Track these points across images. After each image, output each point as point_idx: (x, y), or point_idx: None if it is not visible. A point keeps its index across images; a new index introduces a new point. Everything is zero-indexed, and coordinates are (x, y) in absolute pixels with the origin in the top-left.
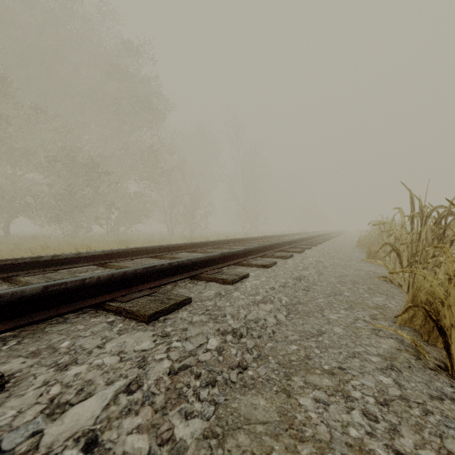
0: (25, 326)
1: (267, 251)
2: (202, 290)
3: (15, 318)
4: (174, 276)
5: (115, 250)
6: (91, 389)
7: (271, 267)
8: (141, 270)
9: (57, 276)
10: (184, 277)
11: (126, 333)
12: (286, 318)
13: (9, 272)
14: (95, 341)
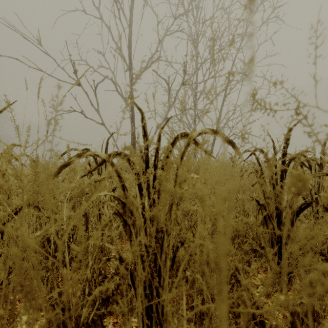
0: None
1: None
2: None
3: None
4: None
5: None
6: None
7: None
8: None
9: None
10: None
11: None
12: None
13: None
14: None
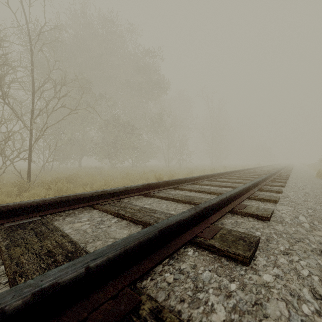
0: (243, 201)
1: (269, 178)
2: (272, 195)
3: (238, 198)
4: (254, 189)
5: (197, 176)
6: (296, 214)
7: (285, 187)
8: (251, 185)
9: (194, 187)
10: (257, 189)
11: (277, 205)
12: (321, 208)
13: (174, 185)
14: (270, 206)
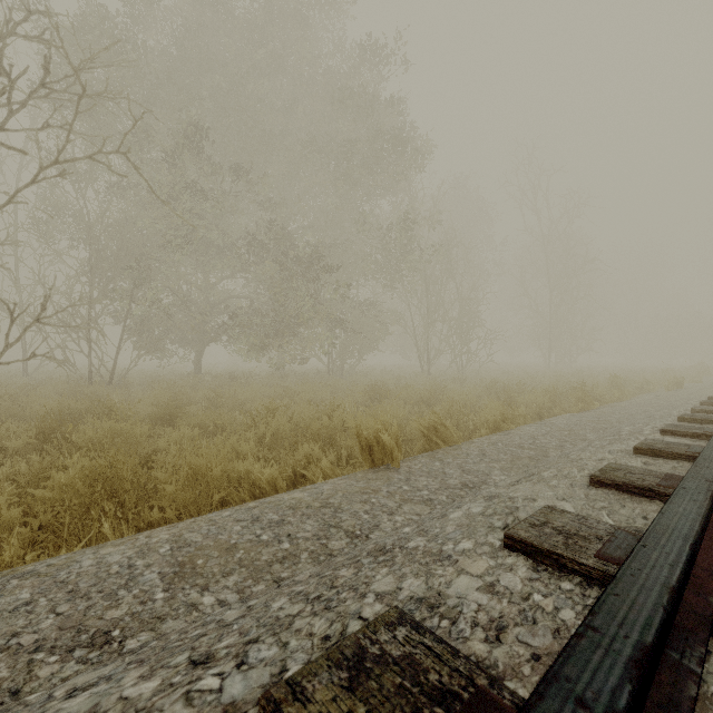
0: None
1: None
2: None
3: None
4: None
5: (700, 526)
6: None
7: None
8: None
9: None
10: None
11: None
12: None
13: None
14: None
